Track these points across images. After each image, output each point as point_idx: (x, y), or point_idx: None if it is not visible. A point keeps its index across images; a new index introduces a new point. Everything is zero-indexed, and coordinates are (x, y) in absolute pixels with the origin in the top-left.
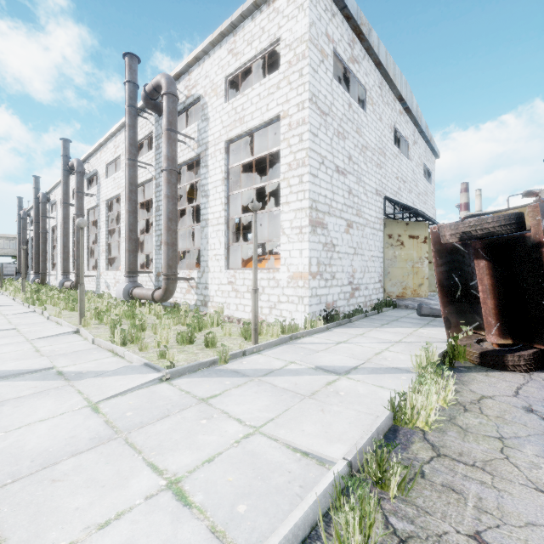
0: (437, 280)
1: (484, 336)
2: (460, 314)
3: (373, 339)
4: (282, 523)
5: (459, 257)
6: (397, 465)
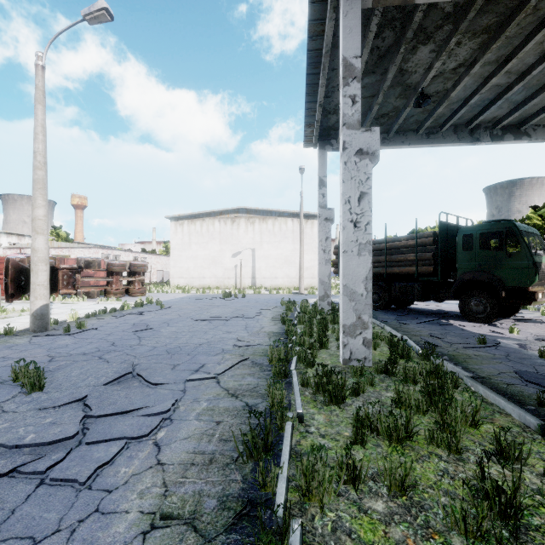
0: (10, 279)
1: None
2: (22, 291)
3: (1, 306)
4: (111, 302)
5: (27, 270)
6: (103, 299)
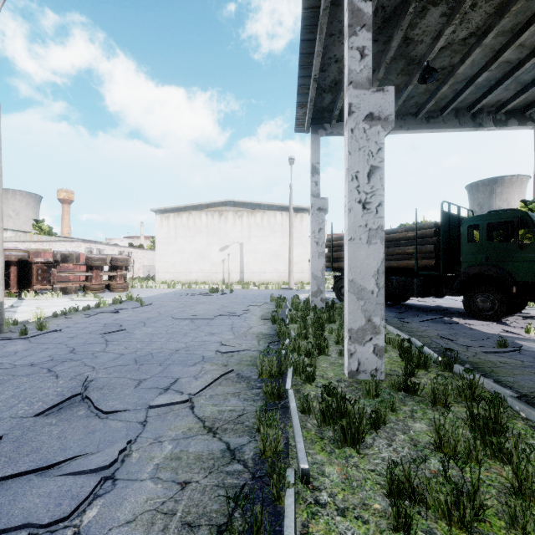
0: None
1: (5, 292)
2: None
3: None
4: (88, 298)
5: None
6: (80, 295)
